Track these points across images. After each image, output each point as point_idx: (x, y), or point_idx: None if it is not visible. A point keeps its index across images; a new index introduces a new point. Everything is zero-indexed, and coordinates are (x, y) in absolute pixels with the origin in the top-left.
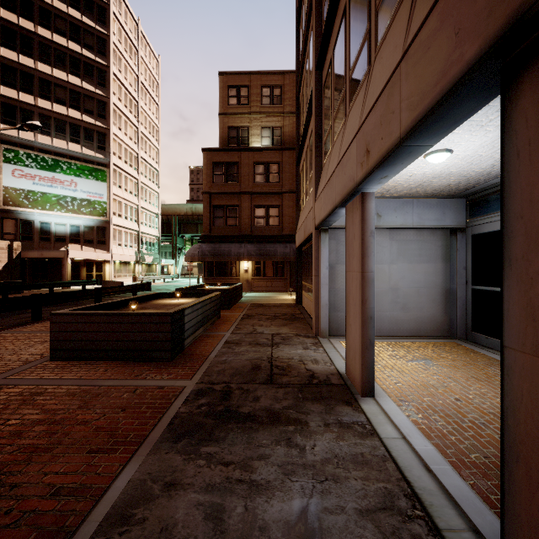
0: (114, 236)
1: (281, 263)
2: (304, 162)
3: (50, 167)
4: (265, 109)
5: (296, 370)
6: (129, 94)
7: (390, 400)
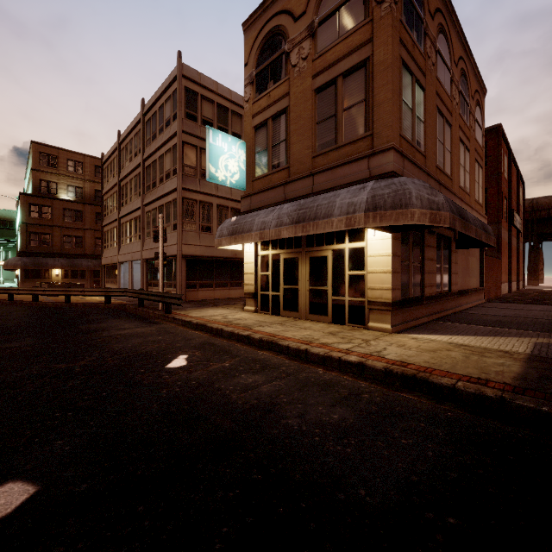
0: None
1: (84, 270)
2: (109, 231)
3: None
4: (71, 174)
5: None
6: None
7: None
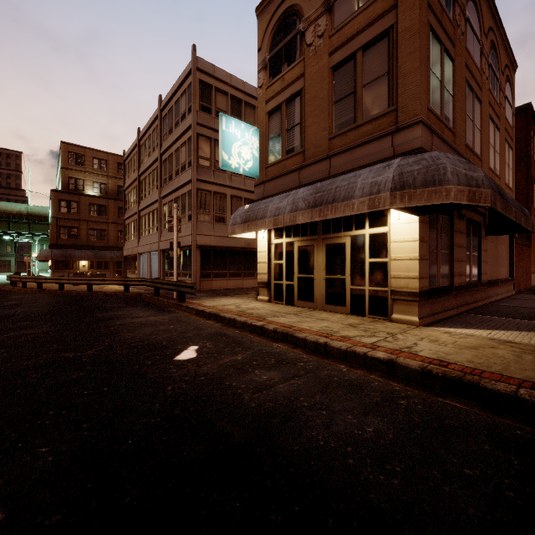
0: None
1: (108, 261)
2: (130, 224)
3: None
4: (96, 171)
5: None
6: None
7: None
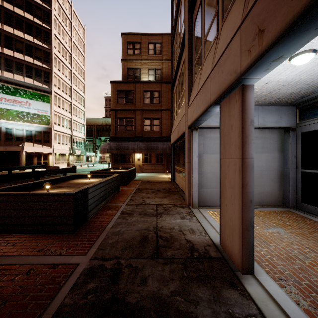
0: (55, 137)
1: (161, 154)
2: (177, 86)
3: (12, 92)
4: (151, 57)
5: (178, 241)
6: (65, 49)
7: (270, 278)
